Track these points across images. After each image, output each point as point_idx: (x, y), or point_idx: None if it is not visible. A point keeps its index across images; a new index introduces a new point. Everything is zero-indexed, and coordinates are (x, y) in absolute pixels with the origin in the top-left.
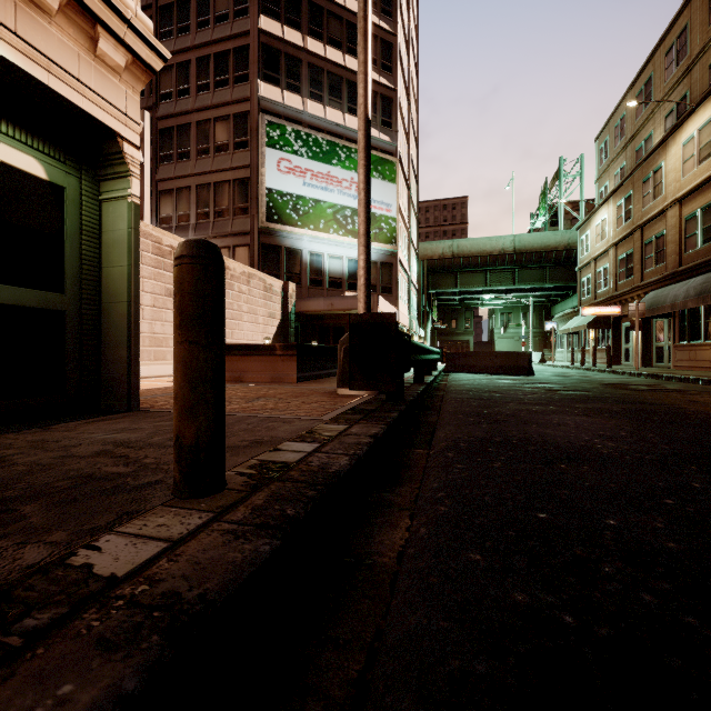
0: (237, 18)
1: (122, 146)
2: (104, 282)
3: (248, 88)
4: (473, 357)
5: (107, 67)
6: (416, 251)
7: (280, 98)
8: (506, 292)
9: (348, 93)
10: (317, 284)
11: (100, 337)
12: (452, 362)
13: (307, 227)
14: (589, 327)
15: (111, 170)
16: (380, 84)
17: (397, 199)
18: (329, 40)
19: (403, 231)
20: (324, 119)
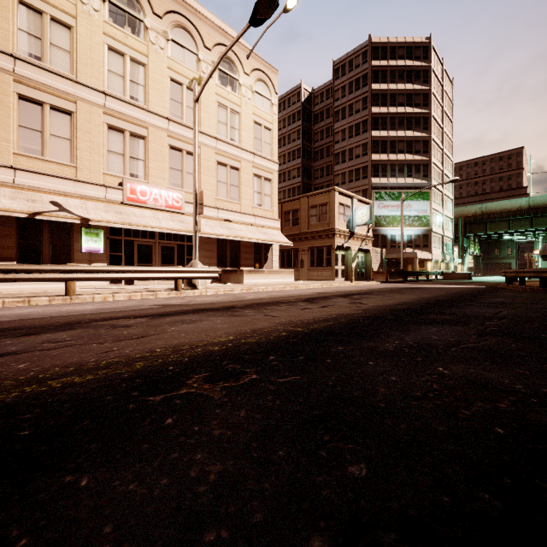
0: (363, 156)
1: (370, 250)
2: (367, 265)
3: (367, 180)
4: (452, 274)
5: (369, 243)
6: (450, 218)
7: (379, 181)
8: (531, 231)
9: (406, 169)
10: (393, 247)
11: (366, 271)
12: (446, 276)
13: (389, 226)
14: (543, 259)
15: (368, 253)
16: (422, 160)
17: (430, 207)
18: (398, 152)
19: (437, 215)
20: (396, 183)
